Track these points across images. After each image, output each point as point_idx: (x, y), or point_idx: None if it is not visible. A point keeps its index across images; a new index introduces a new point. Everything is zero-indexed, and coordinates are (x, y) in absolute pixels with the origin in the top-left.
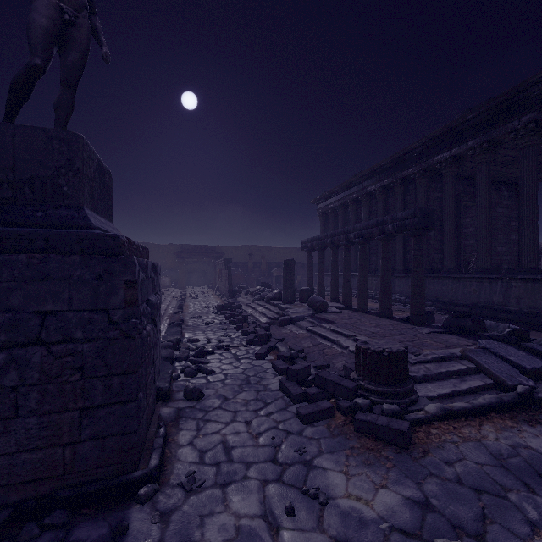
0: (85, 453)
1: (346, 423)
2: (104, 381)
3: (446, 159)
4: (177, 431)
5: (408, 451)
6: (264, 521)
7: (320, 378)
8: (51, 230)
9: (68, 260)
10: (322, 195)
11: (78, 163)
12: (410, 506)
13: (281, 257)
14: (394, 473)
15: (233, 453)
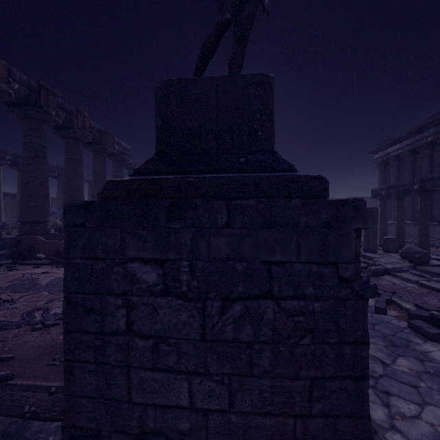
0: (313, 430)
1: None
2: (334, 349)
3: None
4: None
5: None
6: None
7: None
8: (259, 175)
9: (288, 205)
10: (382, 143)
11: (270, 106)
12: None
13: None
14: None
15: None
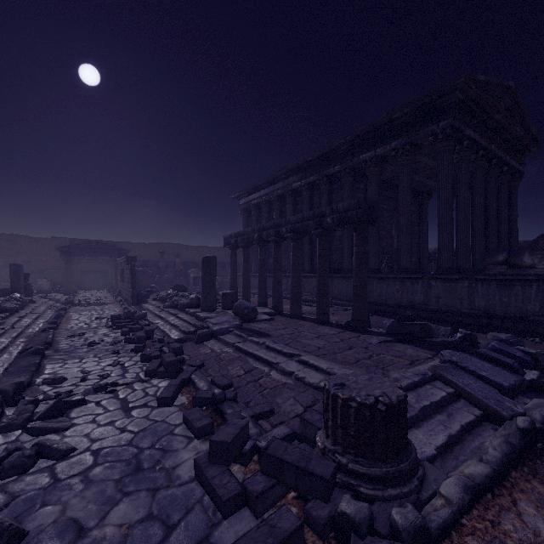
0: None
1: None
2: None
3: (371, 159)
4: None
5: None
6: None
7: (271, 460)
8: None
9: None
10: (245, 189)
11: None
12: None
13: (199, 257)
14: None
15: None
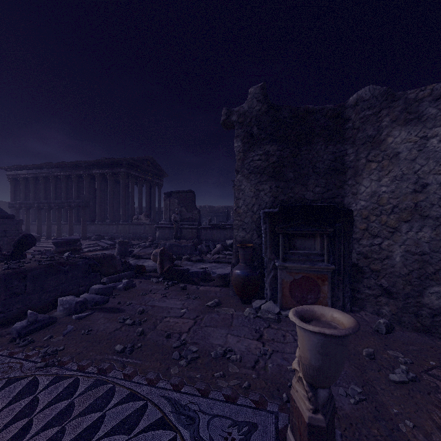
0: None
1: None
2: None
3: (98, 173)
4: None
5: None
6: None
7: None
8: None
9: (8, 220)
10: (14, 166)
11: None
12: None
13: None
14: None
15: None
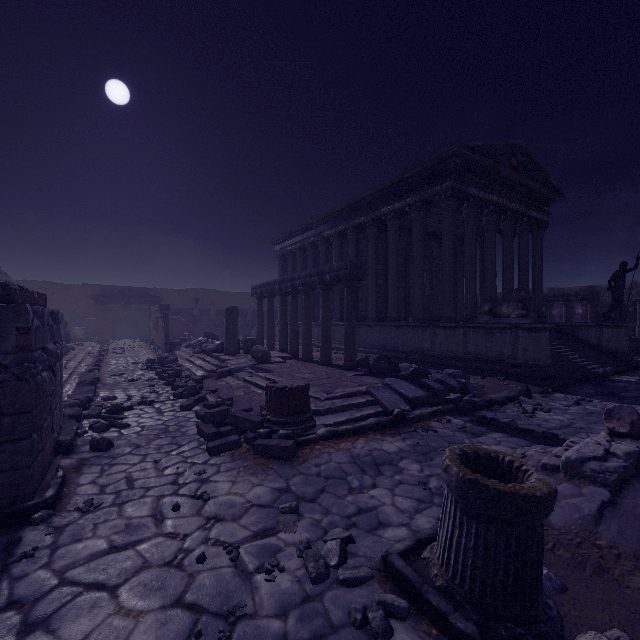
0: None
1: (249, 450)
2: None
3: (390, 212)
4: (78, 475)
5: (291, 462)
6: (153, 518)
7: (233, 417)
8: None
9: None
10: (280, 235)
11: None
12: (273, 492)
13: (237, 304)
14: (272, 476)
15: (135, 483)
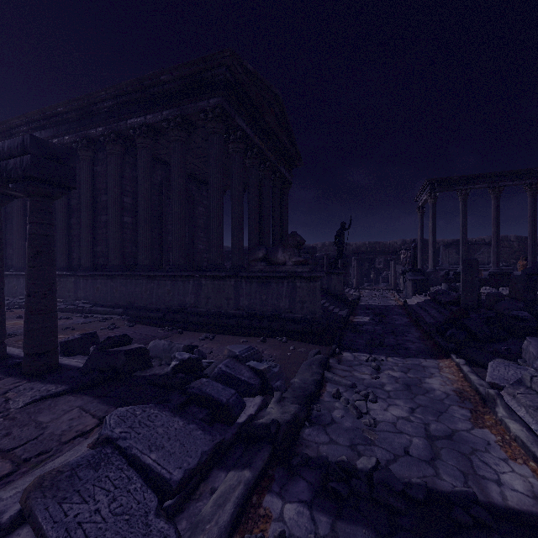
0: None
1: None
2: None
3: (141, 126)
4: None
5: None
6: None
7: None
8: None
9: None
10: None
11: None
12: None
13: None
14: None
15: None
